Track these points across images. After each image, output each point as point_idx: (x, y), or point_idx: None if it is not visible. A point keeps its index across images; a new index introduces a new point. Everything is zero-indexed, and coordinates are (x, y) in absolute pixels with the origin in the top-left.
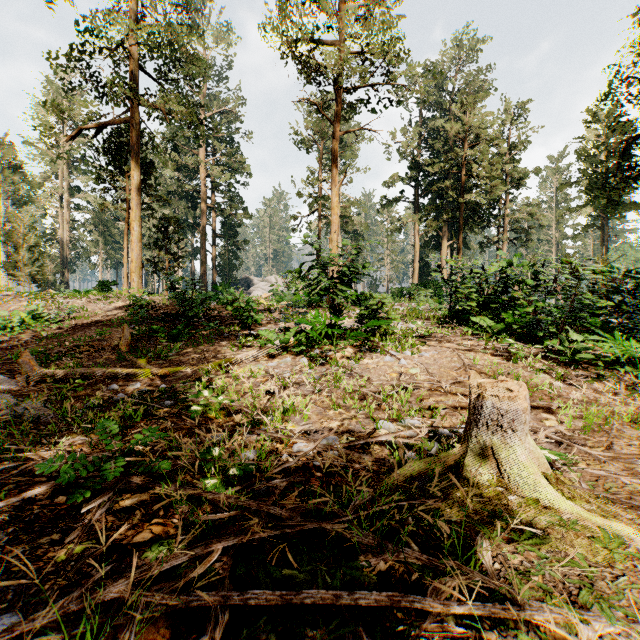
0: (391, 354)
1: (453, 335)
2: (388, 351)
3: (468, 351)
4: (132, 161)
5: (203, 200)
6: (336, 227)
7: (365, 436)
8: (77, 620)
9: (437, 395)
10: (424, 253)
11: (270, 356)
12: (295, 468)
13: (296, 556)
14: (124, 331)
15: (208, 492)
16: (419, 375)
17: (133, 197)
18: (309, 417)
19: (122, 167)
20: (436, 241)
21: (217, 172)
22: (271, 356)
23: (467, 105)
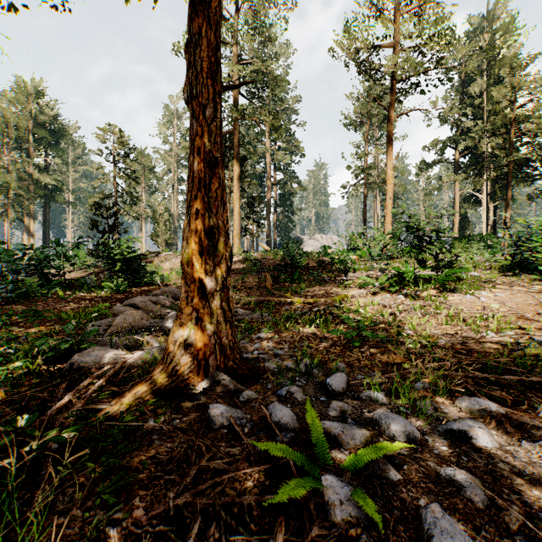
0: (470, 294)
1: (521, 281)
2: (466, 292)
3: (539, 293)
4: (234, 159)
5: (268, 179)
6: (390, 194)
7: (481, 337)
8: (404, 376)
9: (521, 321)
10: (462, 208)
11: (371, 294)
12: (447, 347)
13: (484, 371)
14: (267, 276)
15: (416, 349)
16: (500, 308)
17: (235, 184)
18: (429, 328)
19: (226, 164)
20: (477, 196)
21: (280, 156)
22: (372, 294)
23: (516, 68)
